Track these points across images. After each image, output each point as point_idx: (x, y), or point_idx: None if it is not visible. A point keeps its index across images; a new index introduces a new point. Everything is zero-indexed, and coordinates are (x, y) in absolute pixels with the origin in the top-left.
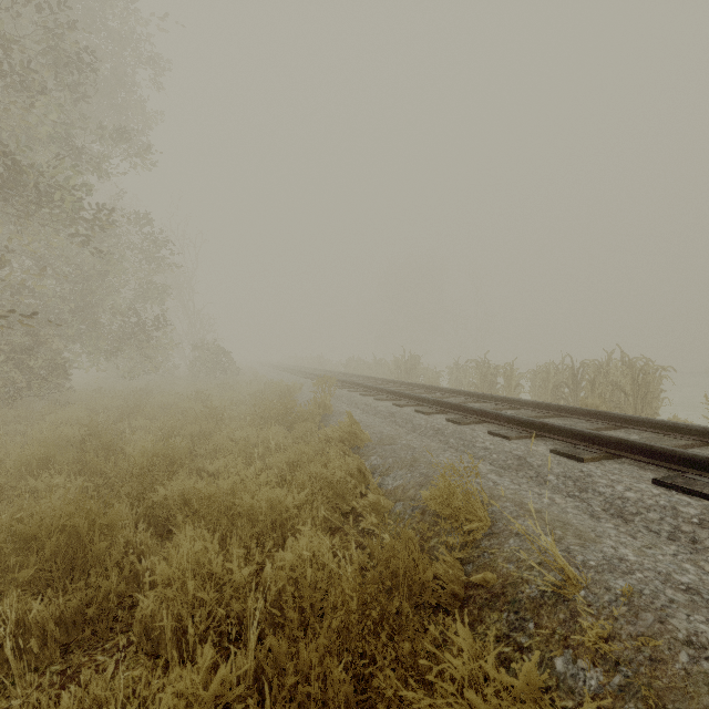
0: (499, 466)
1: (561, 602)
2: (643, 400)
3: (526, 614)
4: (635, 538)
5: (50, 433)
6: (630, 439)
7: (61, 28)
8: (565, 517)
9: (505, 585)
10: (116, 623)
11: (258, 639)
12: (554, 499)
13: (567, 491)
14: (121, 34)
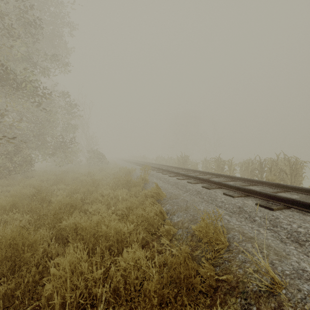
0: (229, 211)
1: (271, 295)
2: (295, 177)
3: (251, 301)
4: (308, 256)
5: (19, 192)
6: (297, 199)
7: (26, 8)
8: (267, 242)
9: (238, 282)
10: (35, 294)
11: (106, 308)
12: (260, 230)
13: (266, 226)
14: (55, 13)
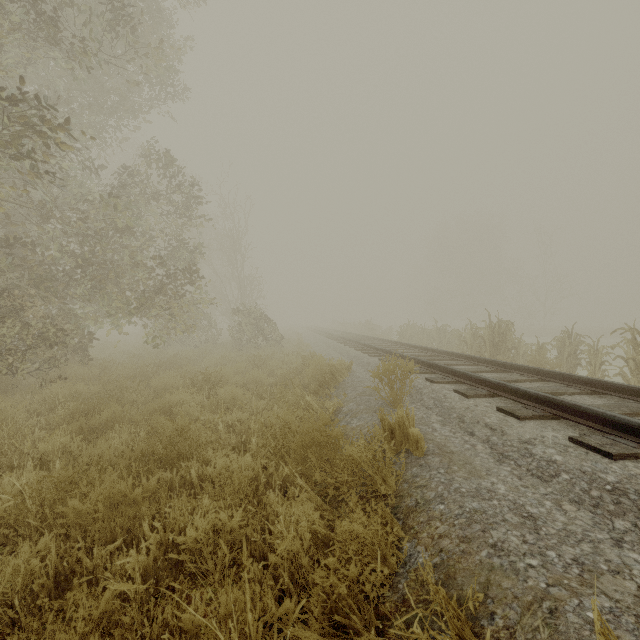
0: None
1: None
2: None
3: None
4: None
5: None
6: None
7: None
8: None
9: None
10: None
11: None
12: None
13: None
14: None
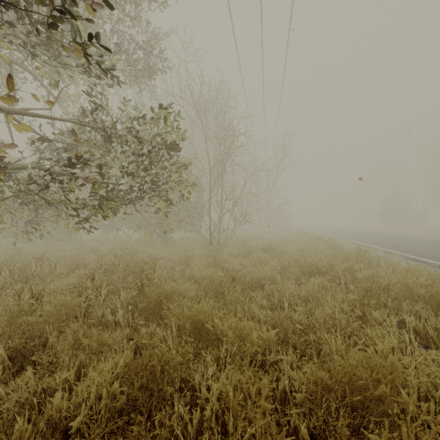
0: None
1: None
2: None
3: None
4: None
5: None
6: None
7: None
8: None
9: None
10: None
11: None
12: None
13: None
14: None
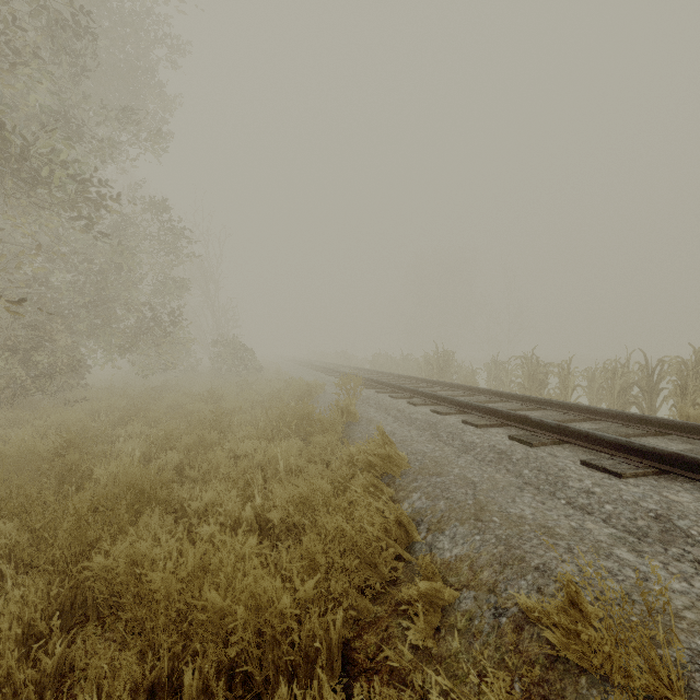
0: (623, 530)
1: None
2: None
3: None
4: None
5: (17, 446)
6: None
7: None
8: None
9: None
10: None
11: None
12: None
13: None
14: (135, 12)
